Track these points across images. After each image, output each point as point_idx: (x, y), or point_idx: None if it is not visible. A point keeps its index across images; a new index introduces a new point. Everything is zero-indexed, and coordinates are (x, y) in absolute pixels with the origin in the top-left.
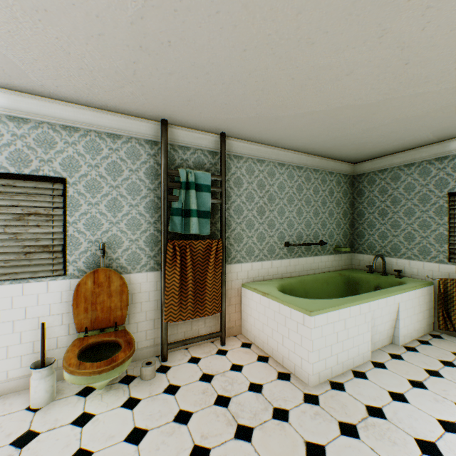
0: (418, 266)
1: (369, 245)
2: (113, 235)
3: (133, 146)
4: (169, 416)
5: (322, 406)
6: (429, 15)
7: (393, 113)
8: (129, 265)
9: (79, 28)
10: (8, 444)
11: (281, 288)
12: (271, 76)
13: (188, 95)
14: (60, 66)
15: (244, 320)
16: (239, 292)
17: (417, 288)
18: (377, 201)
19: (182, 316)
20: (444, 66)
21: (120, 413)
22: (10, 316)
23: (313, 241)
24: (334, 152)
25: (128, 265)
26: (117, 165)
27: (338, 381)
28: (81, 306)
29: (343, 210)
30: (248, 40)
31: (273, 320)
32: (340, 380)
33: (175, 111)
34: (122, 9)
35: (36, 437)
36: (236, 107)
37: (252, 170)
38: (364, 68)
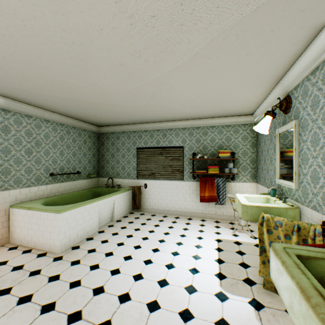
0: (127, 181)
1: (107, 172)
2: None
3: None
4: None
5: (64, 259)
6: (103, 81)
7: (108, 108)
8: None
9: None
10: None
11: (46, 204)
12: (29, 74)
13: None
14: None
15: (12, 232)
16: (8, 212)
17: (124, 192)
18: (111, 149)
19: None
20: (119, 98)
21: None
22: None
23: (72, 172)
24: (85, 119)
25: None
26: None
27: (78, 245)
28: None
29: (93, 153)
30: (7, 54)
31: (37, 223)
32: (79, 244)
33: None
34: None
35: None
36: (1, 80)
37: (21, 122)
38: (85, 88)
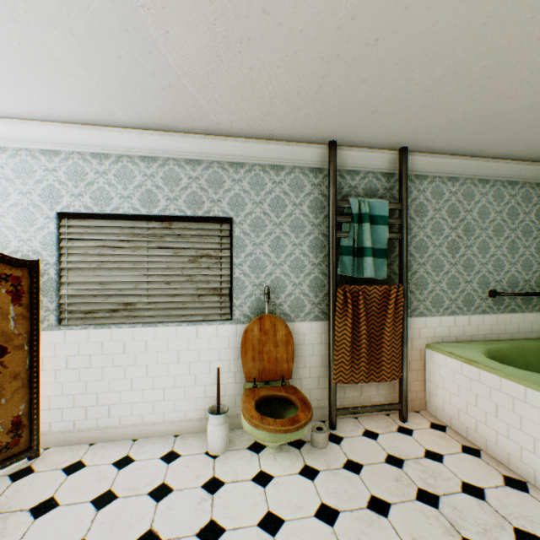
0: None
1: None
2: (276, 278)
3: (296, 177)
4: (360, 500)
5: None
6: None
7: None
8: (292, 312)
9: (276, 50)
10: (199, 486)
11: (488, 355)
12: (513, 53)
13: (374, 105)
14: (241, 99)
15: (429, 393)
16: (422, 355)
17: None
18: None
19: (354, 378)
20: None
21: (299, 481)
22: (186, 357)
23: (534, 290)
24: None
25: (291, 312)
26: (280, 200)
27: None
28: (248, 353)
29: None
30: (495, 8)
31: (488, 399)
32: None
33: (350, 128)
34: (333, 14)
35: (222, 486)
36: (436, 110)
37: (440, 193)
38: None
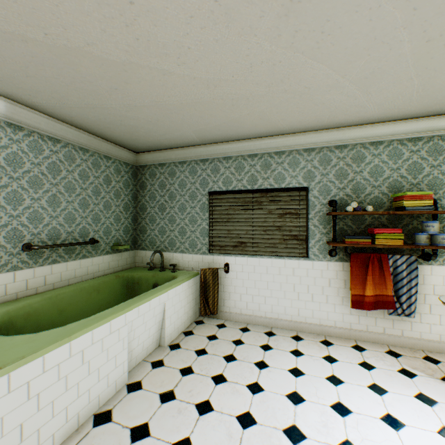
0: (189, 258)
1: (151, 241)
2: None
3: None
4: None
5: None
6: None
7: (150, 91)
8: None
9: None
10: None
11: (5, 319)
12: None
13: None
14: None
15: None
16: None
17: (185, 282)
18: (158, 195)
19: None
20: (178, 37)
21: None
22: None
23: (80, 240)
24: (106, 131)
25: None
26: None
27: None
28: None
29: (125, 203)
30: None
31: None
32: None
33: None
34: None
35: None
36: None
37: None
38: None
